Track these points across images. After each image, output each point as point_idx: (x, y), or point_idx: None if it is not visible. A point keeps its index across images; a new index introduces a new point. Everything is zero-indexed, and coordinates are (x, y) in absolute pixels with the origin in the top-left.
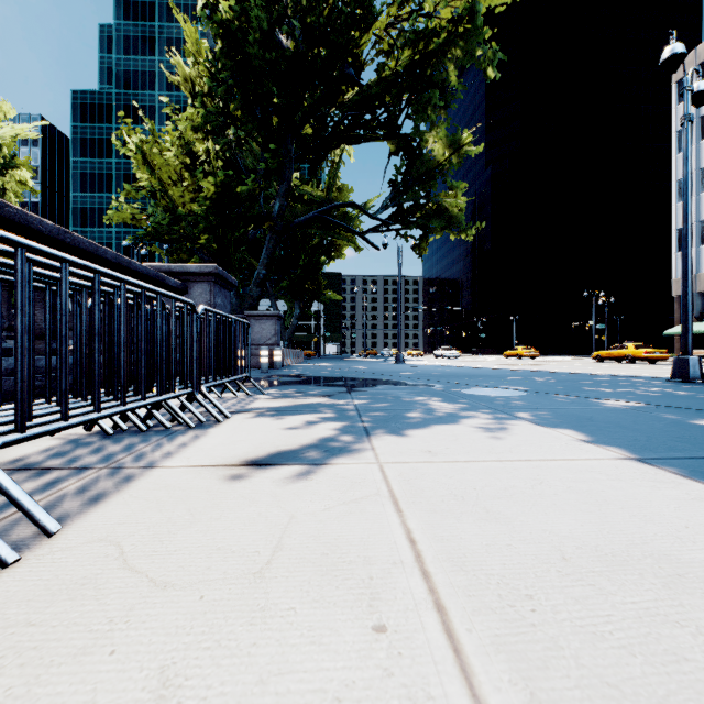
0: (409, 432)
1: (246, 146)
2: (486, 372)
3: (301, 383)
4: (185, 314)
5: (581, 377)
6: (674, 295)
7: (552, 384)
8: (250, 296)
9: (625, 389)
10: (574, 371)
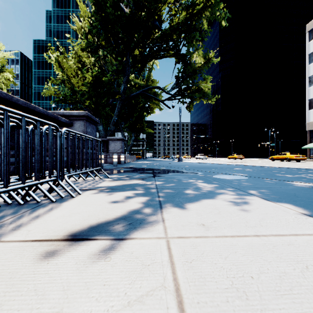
0: (187, 206)
1: (108, 60)
2: (222, 166)
3: (131, 171)
4: (49, 131)
5: (270, 168)
6: (307, 130)
7: (258, 172)
8: (110, 130)
9: (299, 175)
10: (263, 165)
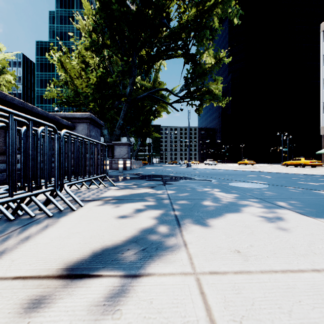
0: (211, 223)
1: (114, 61)
2: (235, 172)
3: (138, 178)
4: (45, 133)
5: (289, 175)
6: (321, 134)
7: (277, 179)
8: (115, 134)
9: None
10: (278, 171)
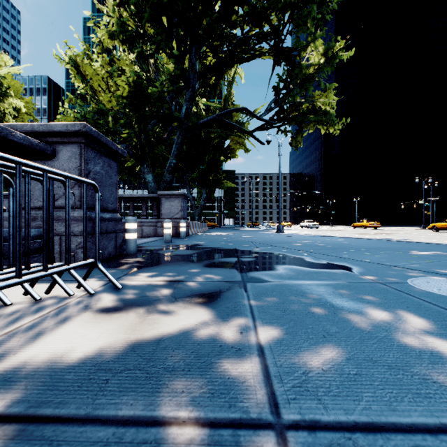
0: None
1: (163, 69)
2: (369, 243)
3: (190, 259)
4: None
5: None
6: None
7: None
8: (164, 180)
9: None
10: (438, 240)
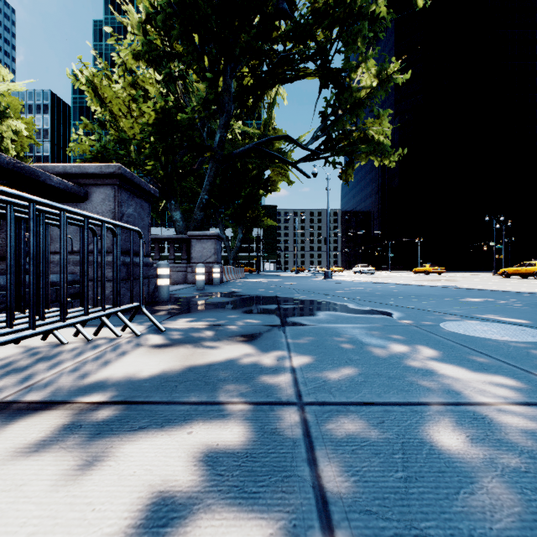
0: None
1: (193, 89)
2: (423, 290)
3: (227, 306)
4: None
5: None
6: None
7: None
8: (194, 219)
9: None
10: (502, 287)
